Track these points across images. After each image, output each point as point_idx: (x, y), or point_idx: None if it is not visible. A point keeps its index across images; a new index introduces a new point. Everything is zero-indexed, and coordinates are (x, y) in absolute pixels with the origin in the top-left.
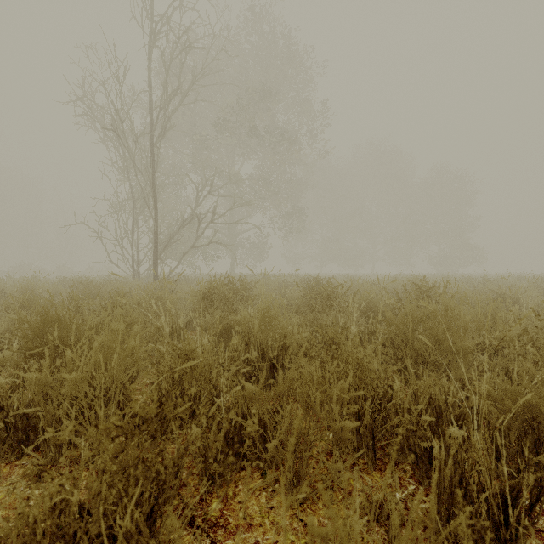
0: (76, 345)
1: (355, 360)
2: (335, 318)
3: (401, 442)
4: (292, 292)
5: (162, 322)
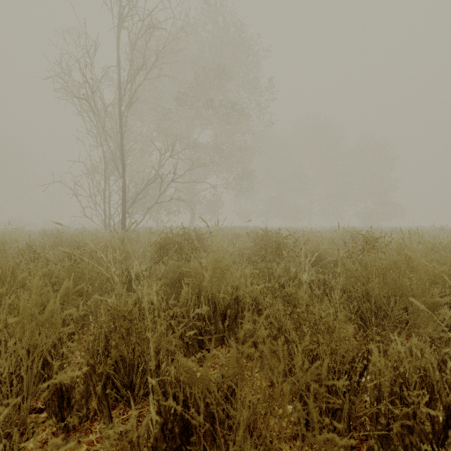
0: (0, 302)
1: (324, 325)
2: (285, 267)
3: (382, 428)
4: (243, 242)
5: (112, 273)
